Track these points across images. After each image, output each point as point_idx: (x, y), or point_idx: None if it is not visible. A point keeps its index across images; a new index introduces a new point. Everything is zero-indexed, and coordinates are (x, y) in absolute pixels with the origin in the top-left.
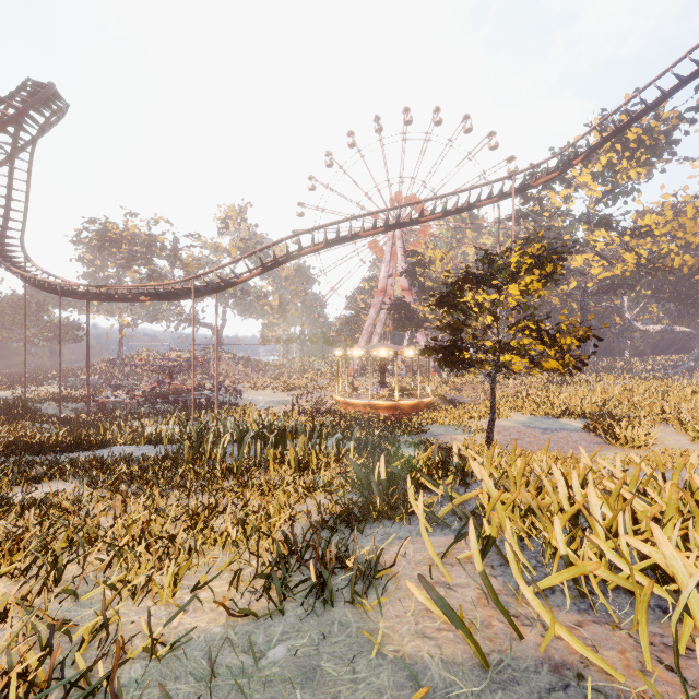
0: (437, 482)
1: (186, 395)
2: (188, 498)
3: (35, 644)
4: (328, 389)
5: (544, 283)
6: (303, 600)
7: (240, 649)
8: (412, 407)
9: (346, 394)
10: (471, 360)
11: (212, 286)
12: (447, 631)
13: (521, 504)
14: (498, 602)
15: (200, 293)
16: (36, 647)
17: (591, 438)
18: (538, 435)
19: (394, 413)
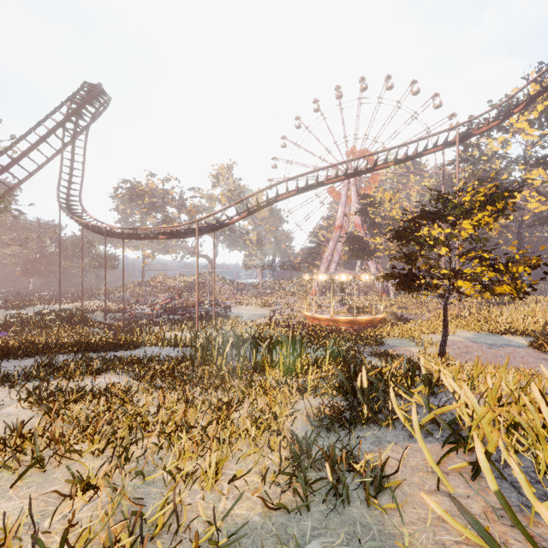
0: (411, 391)
1: (190, 309)
2: (211, 395)
3: (119, 516)
4: (296, 305)
5: (495, 218)
6: (326, 499)
7: (281, 540)
8: (367, 322)
9: (312, 310)
10: (426, 285)
11: (211, 227)
12: (466, 545)
13: (501, 418)
14: (518, 523)
15: (202, 232)
16: (120, 518)
17: (537, 354)
18: (486, 349)
19: (353, 326)
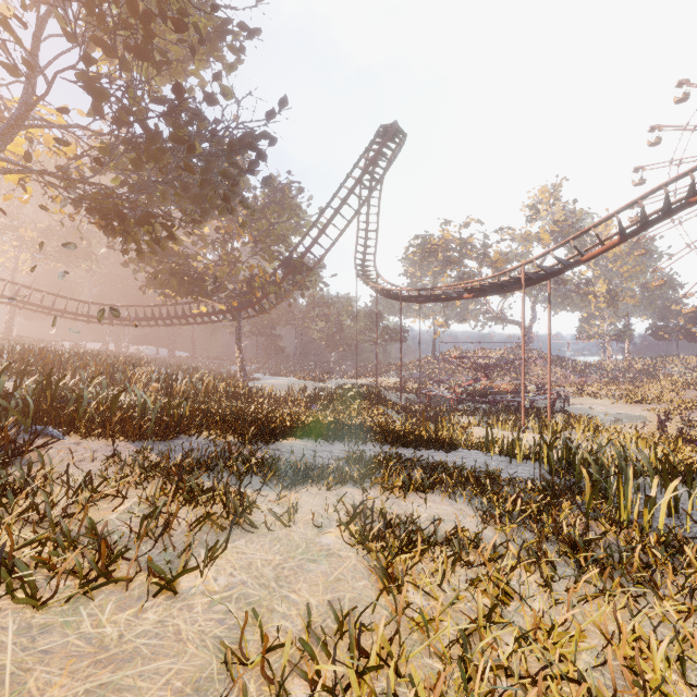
0: None
1: (504, 396)
2: None
3: None
4: None
5: None
6: None
7: None
8: None
9: None
10: None
11: (546, 271)
12: None
13: None
14: None
15: (529, 281)
16: None
17: None
18: None
19: None
